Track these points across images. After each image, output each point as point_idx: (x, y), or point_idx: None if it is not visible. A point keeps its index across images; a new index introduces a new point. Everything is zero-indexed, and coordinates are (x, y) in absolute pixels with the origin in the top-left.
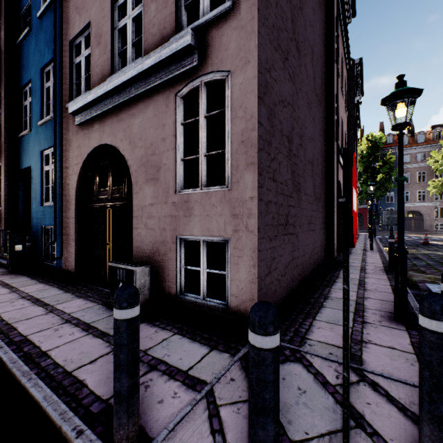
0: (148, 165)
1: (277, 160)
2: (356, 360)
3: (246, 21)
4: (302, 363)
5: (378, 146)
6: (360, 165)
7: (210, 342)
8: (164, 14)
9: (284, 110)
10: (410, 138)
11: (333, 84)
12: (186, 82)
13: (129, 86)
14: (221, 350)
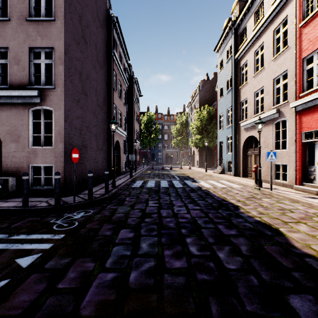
0: (13, 134)
1: (73, 138)
2: None
3: (60, 95)
4: (75, 196)
5: (152, 119)
6: (144, 128)
7: (46, 197)
8: (23, 74)
9: (77, 120)
10: (168, 116)
11: (111, 99)
12: (35, 106)
13: (0, 97)
14: (50, 197)
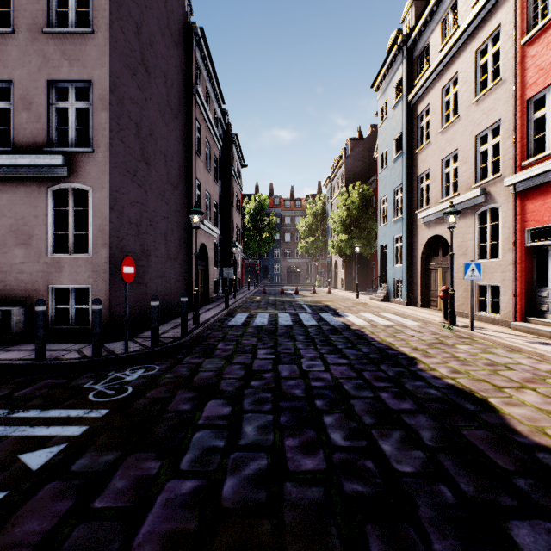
0: (19, 232)
1: (126, 239)
2: None
3: (103, 164)
4: (129, 340)
5: (264, 207)
6: (251, 222)
7: (78, 342)
8: (37, 126)
9: (133, 208)
10: (292, 202)
11: (192, 171)
12: (58, 182)
13: None
14: (85, 343)
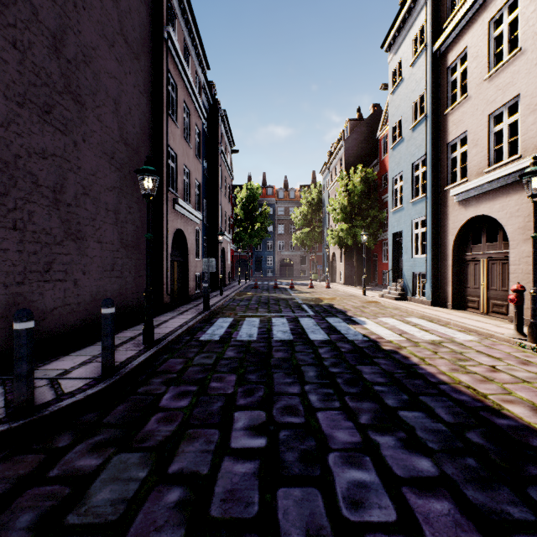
0: None
1: (24, 210)
2: (64, 374)
3: None
4: (4, 386)
5: (256, 196)
6: (242, 212)
7: None
8: None
9: (43, 161)
10: (285, 192)
11: (162, 135)
12: None
13: None
14: None
